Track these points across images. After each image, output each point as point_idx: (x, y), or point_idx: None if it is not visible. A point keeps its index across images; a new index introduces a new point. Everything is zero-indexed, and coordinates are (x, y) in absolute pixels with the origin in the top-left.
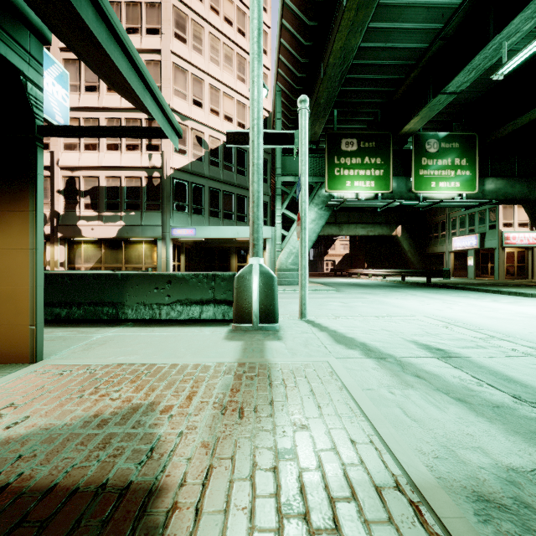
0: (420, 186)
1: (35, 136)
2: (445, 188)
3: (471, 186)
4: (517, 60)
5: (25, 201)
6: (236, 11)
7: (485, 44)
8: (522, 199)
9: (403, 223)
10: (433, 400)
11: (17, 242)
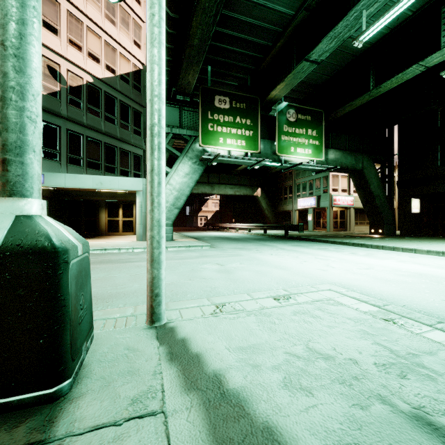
0: (282, 149)
1: None
2: (301, 153)
3: (320, 154)
4: (376, 28)
5: None
6: None
7: (346, 14)
8: (351, 169)
9: (262, 186)
10: None
11: None
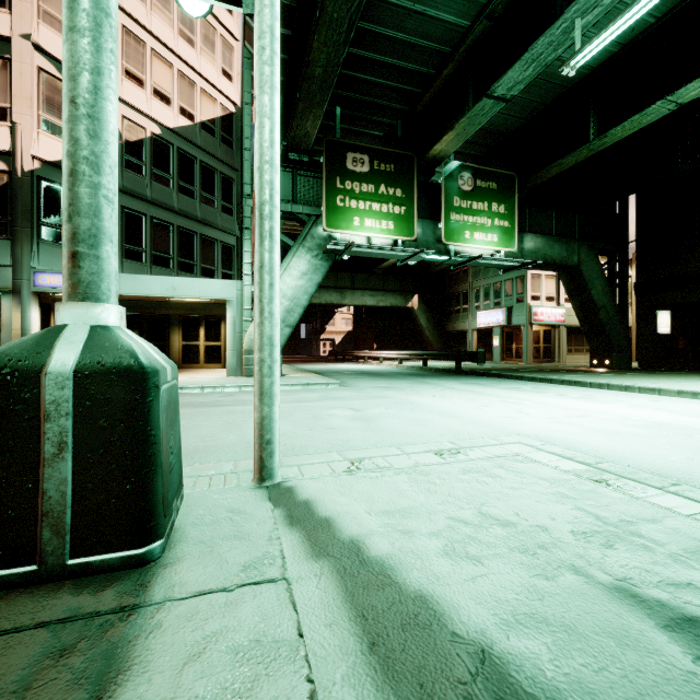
0: (451, 235)
1: None
2: (482, 241)
3: (510, 241)
4: (596, 46)
5: None
6: None
7: (549, 25)
8: (561, 264)
9: (420, 292)
10: None
11: None
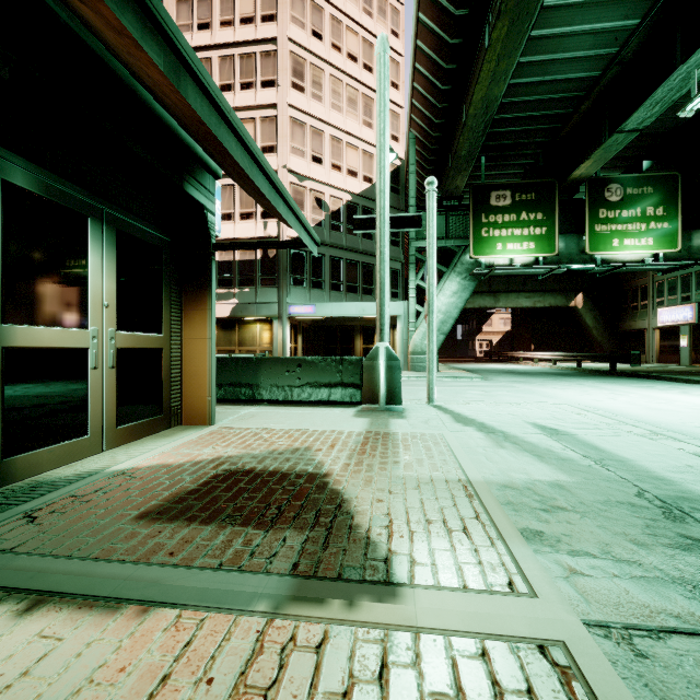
0: (596, 245)
1: (211, 252)
2: (633, 246)
3: (671, 242)
4: None
5: (204, 302)
6: (361, 43)
7: (671, 72)
8: None
9: (585, 289)
10: (514, 455)
11: (198, 333)
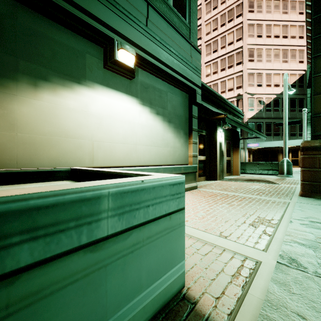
0: None
1: (239, 140)
2: None
3: None
4: None
5: (238, 150)
6: (281, 28)
7: None
8: None
9: None
10: None
11: (236, 157)
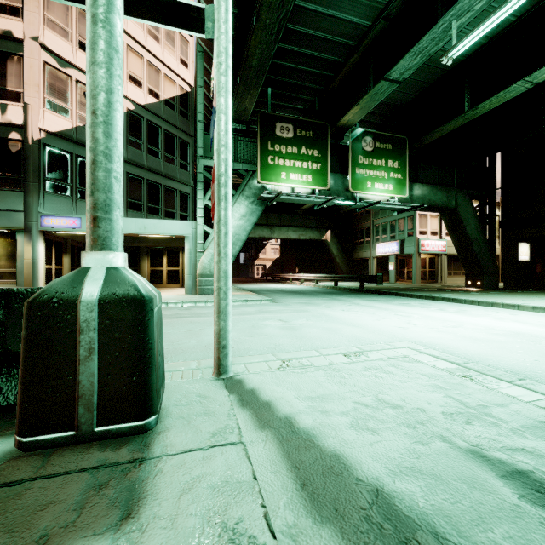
0: (356, 185)
1: None
2: (380, 189)
3: (403, 190)
4: (468, 42)
5: None
6: None
7: (432, 25)
8: (442, 207)
9: (332, 228)
10: None
11: None
